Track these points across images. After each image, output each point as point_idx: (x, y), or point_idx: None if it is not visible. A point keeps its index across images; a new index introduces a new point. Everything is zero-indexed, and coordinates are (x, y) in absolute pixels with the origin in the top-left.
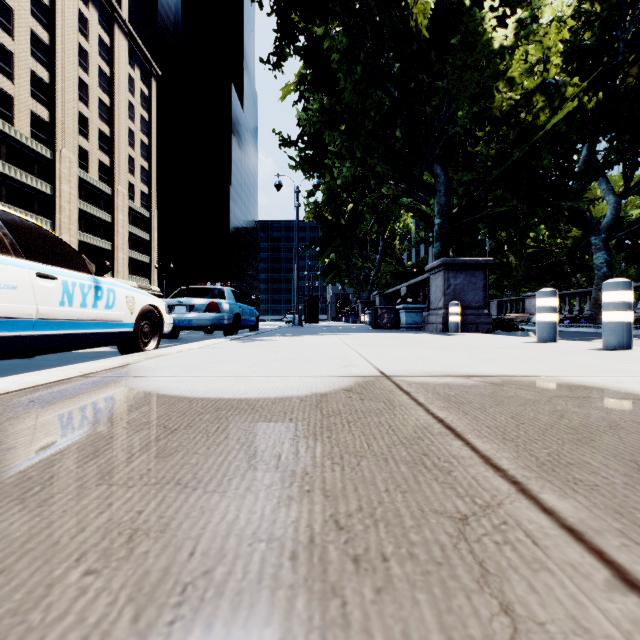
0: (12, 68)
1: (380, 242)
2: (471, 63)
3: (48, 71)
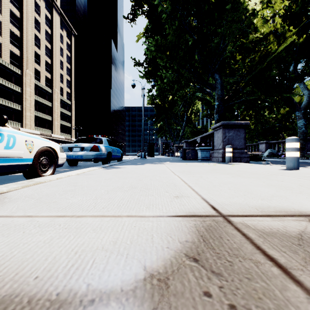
0: (1, 29)
1: (185, 116)
2: (235, 19)
3: (19, 31)
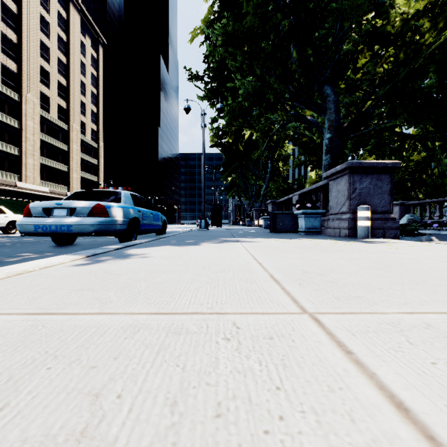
0: None
1: (269, 164)
2: None
3: (16, 34)
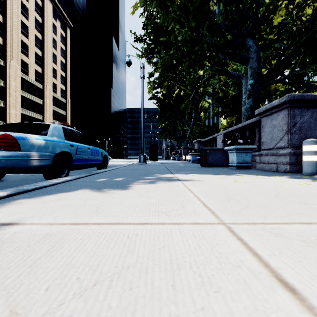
0: None
1: (193, 114)
2: None
3: (2, 15)
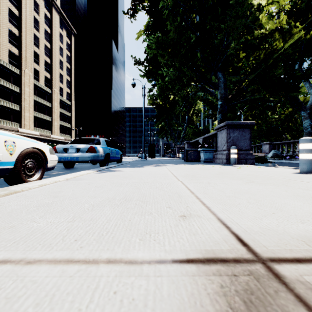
0: None
1: (186, 116)
2: (239, 14)
3: (18, 30)
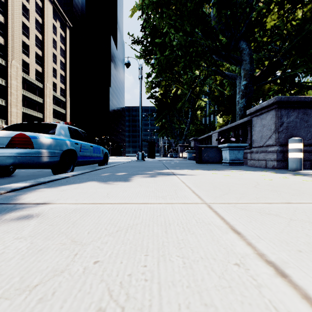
0: None
1: (189, 112)
2: None
3: (3, 16)
